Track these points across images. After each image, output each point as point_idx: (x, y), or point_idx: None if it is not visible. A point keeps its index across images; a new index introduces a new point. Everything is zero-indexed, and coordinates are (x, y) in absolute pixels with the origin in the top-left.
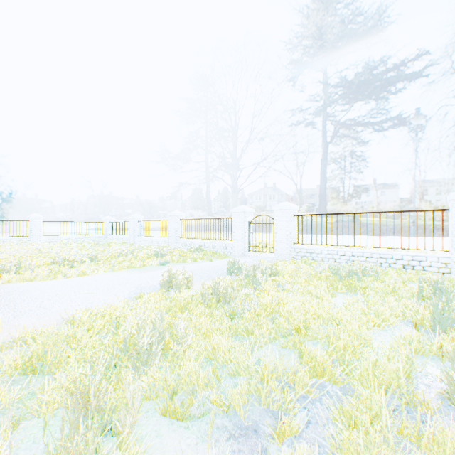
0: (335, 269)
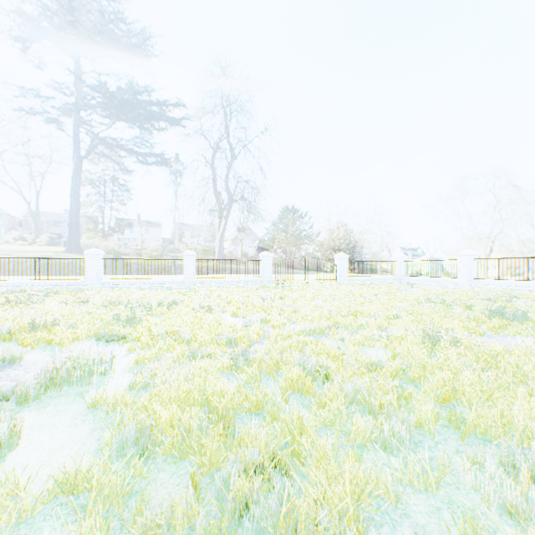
0: (7, 291)
